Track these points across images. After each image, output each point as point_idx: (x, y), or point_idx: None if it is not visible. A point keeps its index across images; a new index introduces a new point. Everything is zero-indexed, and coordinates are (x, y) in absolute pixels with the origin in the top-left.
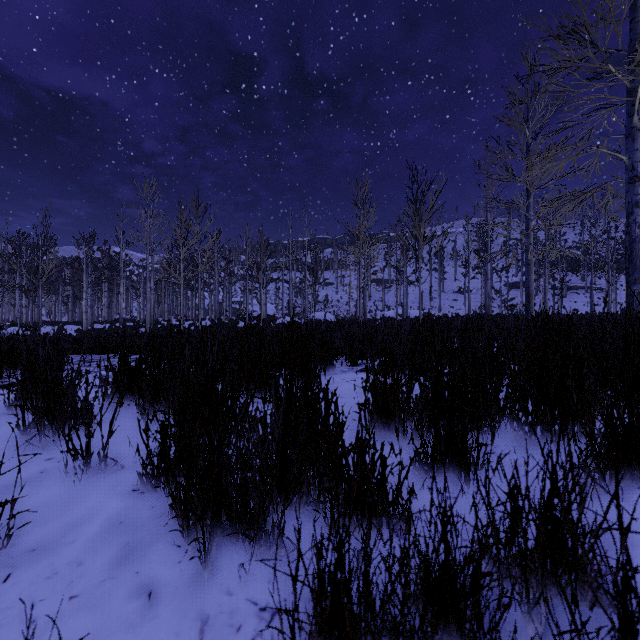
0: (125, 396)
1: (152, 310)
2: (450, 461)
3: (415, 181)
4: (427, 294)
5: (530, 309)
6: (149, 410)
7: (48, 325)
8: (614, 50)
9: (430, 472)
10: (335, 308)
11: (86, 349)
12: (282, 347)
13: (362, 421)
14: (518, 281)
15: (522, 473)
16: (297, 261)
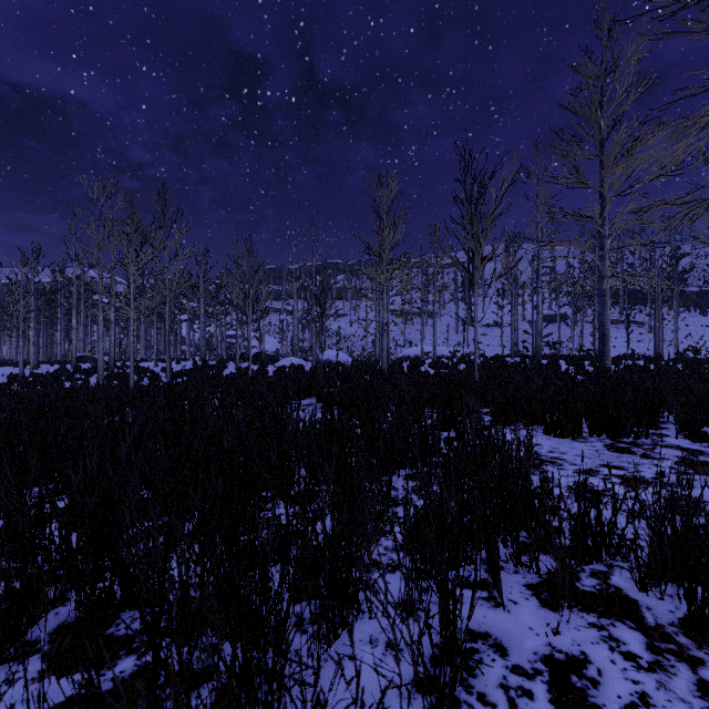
0: None
1: (112, 349)
2: None
3: (469, 171)
4: (453, 328)
5: (605, 354)
6: None
7: None
8: None
9: None
10: (349, 343)
11: None
12: None
13: None
14: (552, 314)
15: None
16: (304, 288)
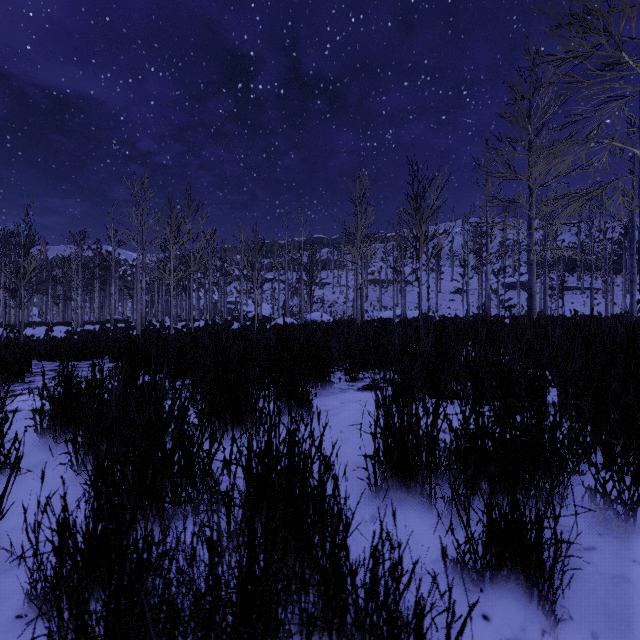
0: (65, 431)
1: (144, 311)
2: (511, 566)
3: (416, 177)
4: (424, 294)
5: (532, 311)
6: (84, 457)
7: (37, 326)
8: (627, 38)
9: (480, 582)
10: (332, 308)
11: (63, 355)
12: (270, 361)
13: (369, 472)
14: (515, 281)
15: (636, 599)
16: (293, 261)
